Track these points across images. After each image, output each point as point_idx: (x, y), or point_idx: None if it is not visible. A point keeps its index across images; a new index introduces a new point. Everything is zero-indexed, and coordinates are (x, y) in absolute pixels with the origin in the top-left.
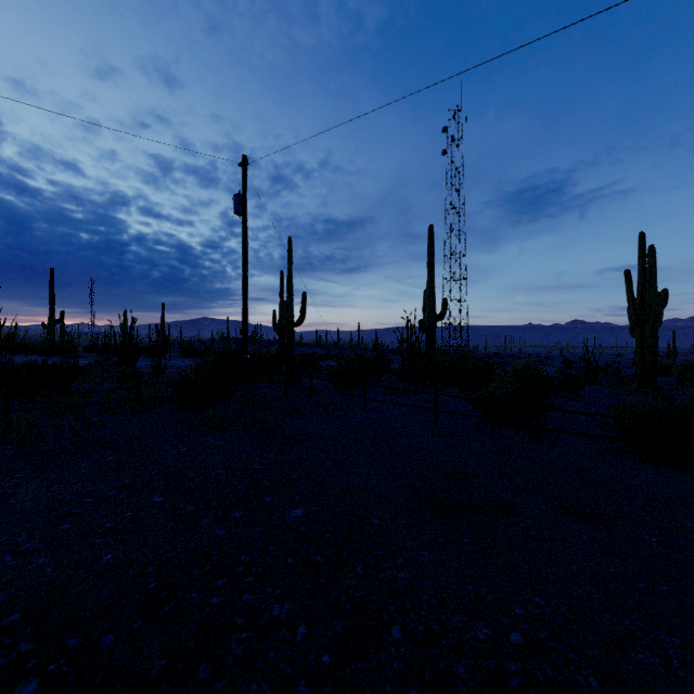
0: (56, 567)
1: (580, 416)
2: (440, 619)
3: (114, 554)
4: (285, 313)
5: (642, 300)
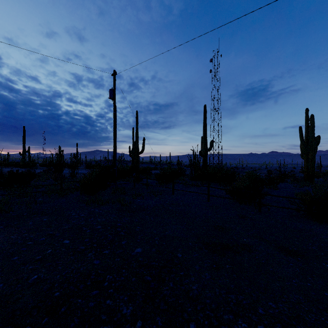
0: (5, 283)
1: (279, 198)
2: (217, 317)
3: (38, 275)
4: (135, 147)
5: (307, 141)
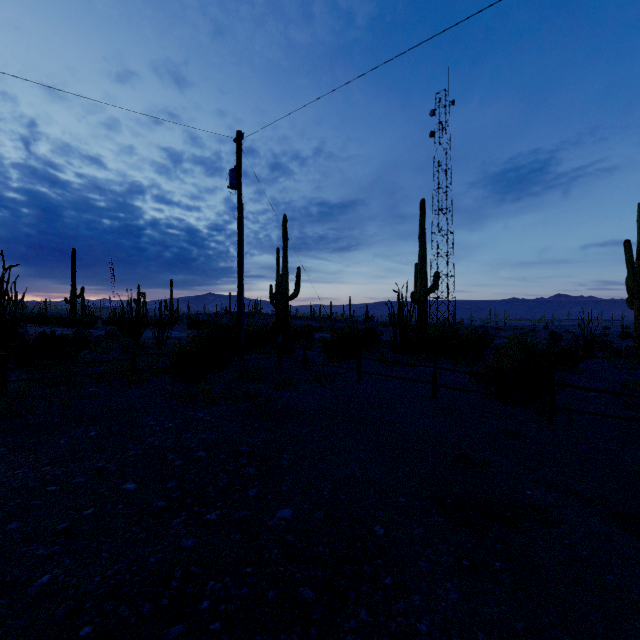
0: None
1: (588, 392)
2: None
3: (52, 574)
4: (281, 287)
5: None
